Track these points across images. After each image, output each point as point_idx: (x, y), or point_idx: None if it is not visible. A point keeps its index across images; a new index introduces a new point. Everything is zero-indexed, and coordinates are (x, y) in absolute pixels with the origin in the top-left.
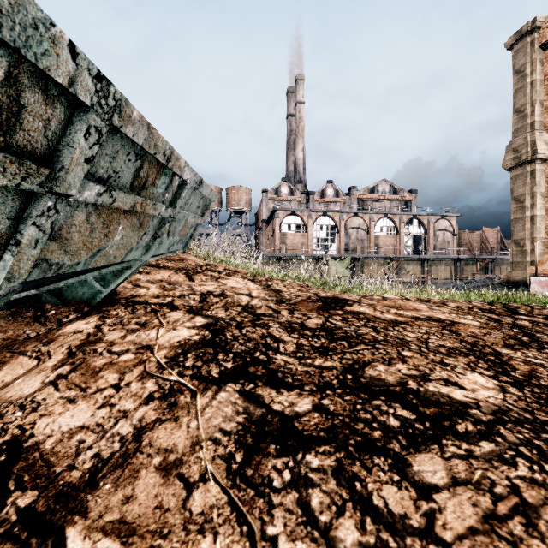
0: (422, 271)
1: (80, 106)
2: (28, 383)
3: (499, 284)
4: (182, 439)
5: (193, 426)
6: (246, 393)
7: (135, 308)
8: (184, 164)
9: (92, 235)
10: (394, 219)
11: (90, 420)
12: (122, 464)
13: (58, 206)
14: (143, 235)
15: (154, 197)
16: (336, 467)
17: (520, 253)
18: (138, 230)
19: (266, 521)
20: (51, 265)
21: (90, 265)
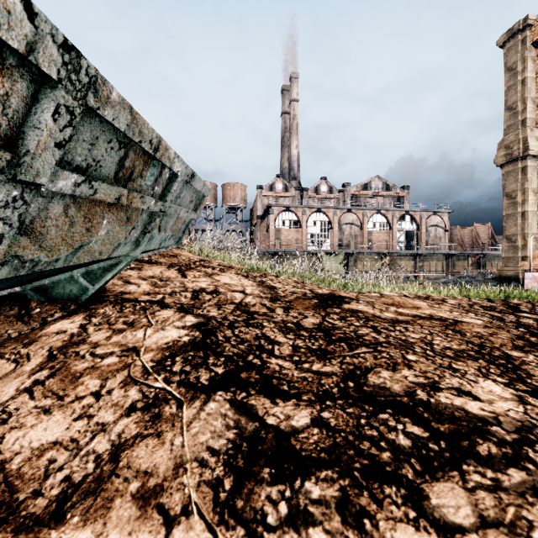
0: (414, 266)
1: (46, 81)
2: (2, 389)
3: (491, 279)
4: (165, 460)
5: (178, 444)
6: (237, 403)
7: (124, 306)
8: (174, 155)
9: (71, 229)
10: (387, 215)
11: (64, 435)
12: (95, 490)
13: (26, 197)
14: (131, 229)
15: (142, 190)
16: (340, 499)
17: (511, 249)
18: (125, 225)
19: None
20: (24, 262)
21: (71, 261)
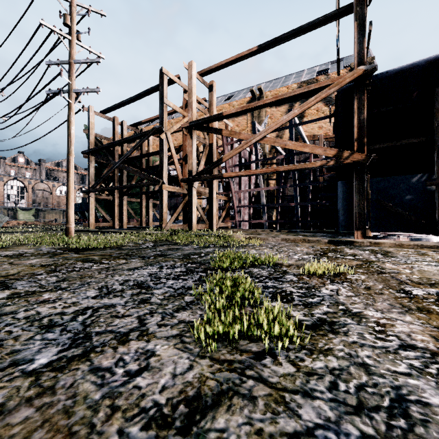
0: None
1: None
2: None
3: None
4: None
5: None
6: None
7: None
8: None
9: None
10: None
11: None
12: None
13: None
14: None
15: None
16: (6, 224)
17: None
18: None
19: (3, 225)
20: None
21: None
